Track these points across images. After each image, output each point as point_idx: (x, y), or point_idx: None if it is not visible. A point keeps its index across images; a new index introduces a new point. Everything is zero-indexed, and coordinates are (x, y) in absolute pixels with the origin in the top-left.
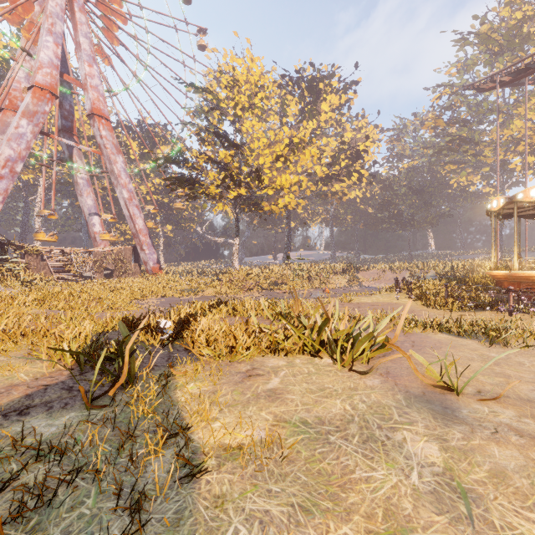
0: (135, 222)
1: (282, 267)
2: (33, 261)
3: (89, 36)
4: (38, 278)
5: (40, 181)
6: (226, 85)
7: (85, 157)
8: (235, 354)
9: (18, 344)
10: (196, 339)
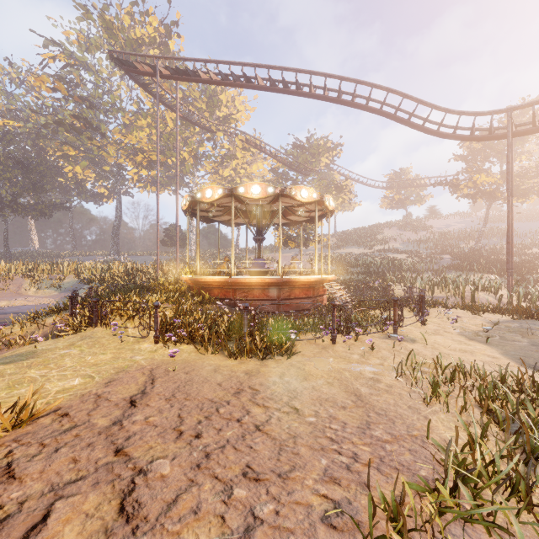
0: None
1: None
2: None
3: None
4: None
5: None
6: None
7: None
8: None
9: None
10: None
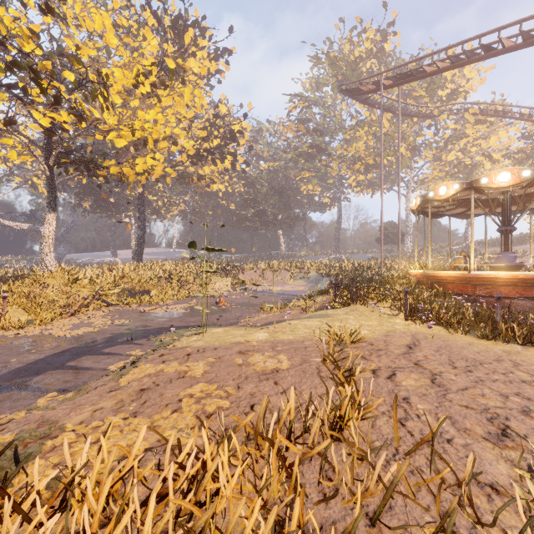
0: None
1: (133, 267)
2: None
3: None
4: None
5: None
6: None
7: None
8: None
9: None
10: None
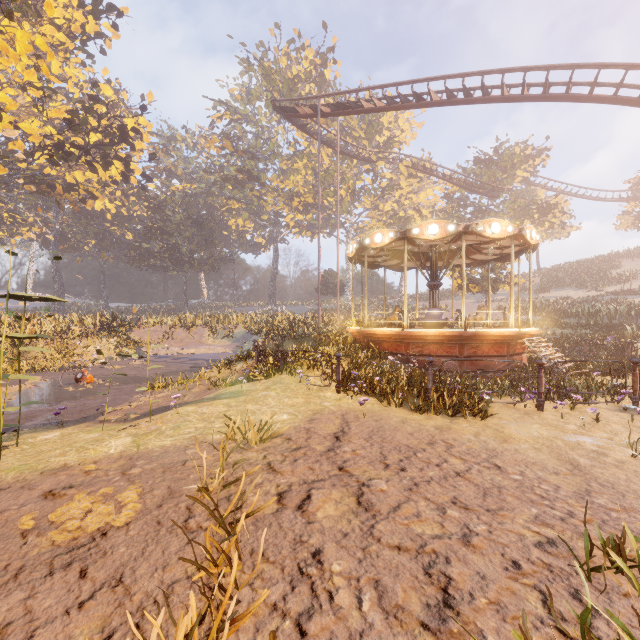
0: None
1: None
2: None
3: None
4: None
5: None
6: None
7: None
8: None
9: None
10: None
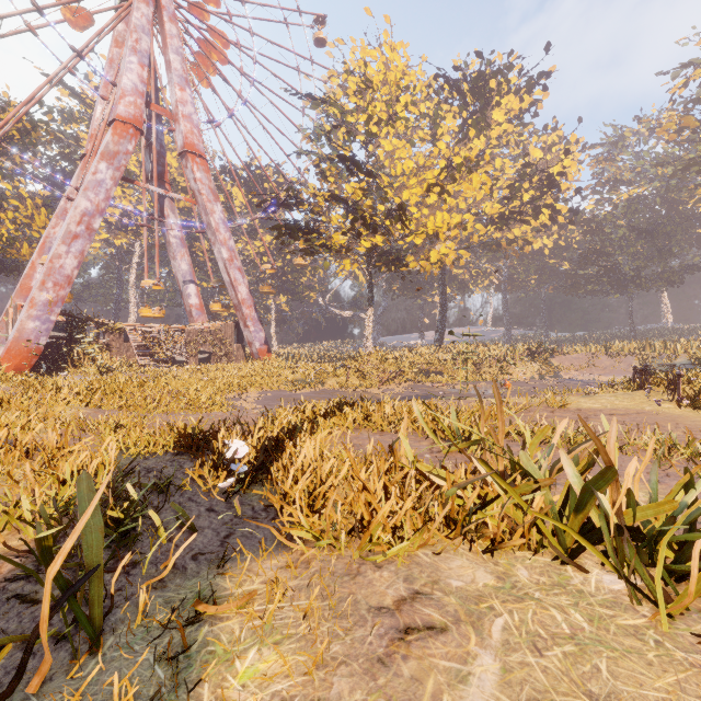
0: (237, 290)
1: (433, 350)
2: (116, 341)
3: (181, 52)
4: (118, 363)
5: (135, 247)
6: (354, 91)
7: (184, 214)
8: (367, 541)
9: (0, 476)
10: (290, 489)
